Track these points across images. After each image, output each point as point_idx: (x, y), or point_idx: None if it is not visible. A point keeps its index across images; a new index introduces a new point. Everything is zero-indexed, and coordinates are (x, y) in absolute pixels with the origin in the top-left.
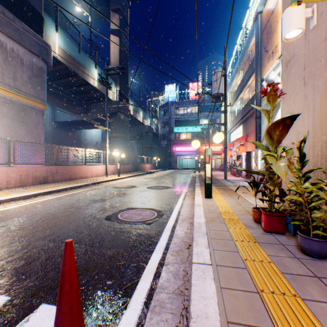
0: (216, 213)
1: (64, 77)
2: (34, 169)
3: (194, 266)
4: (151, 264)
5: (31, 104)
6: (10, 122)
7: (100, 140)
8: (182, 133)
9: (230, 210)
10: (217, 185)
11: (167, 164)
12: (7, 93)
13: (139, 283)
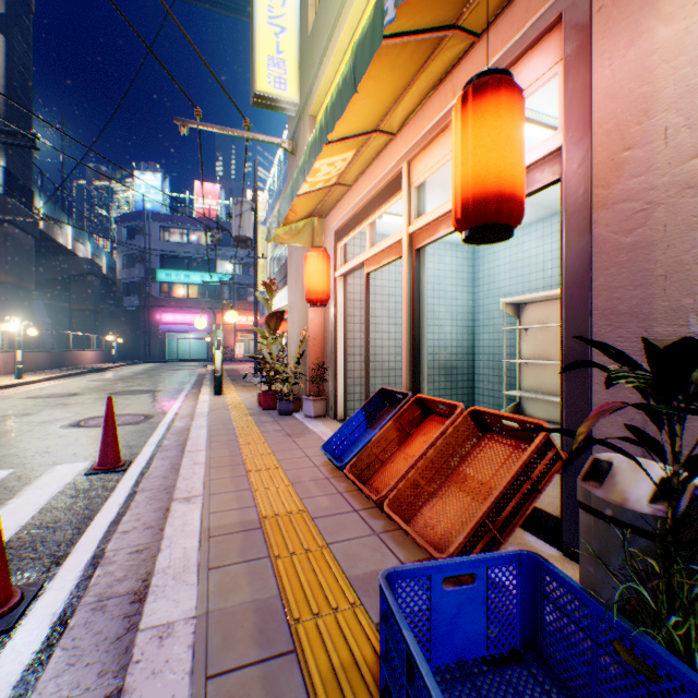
0: (224, 405)
1: None
2: None
3: (194, 428)
4: (153, 441)
5: None
6: None
7: None
8: (178, 284)
9: (241, 402)
10: (239, 382)
11: (141, 351)
12: None
13: (145, 448)
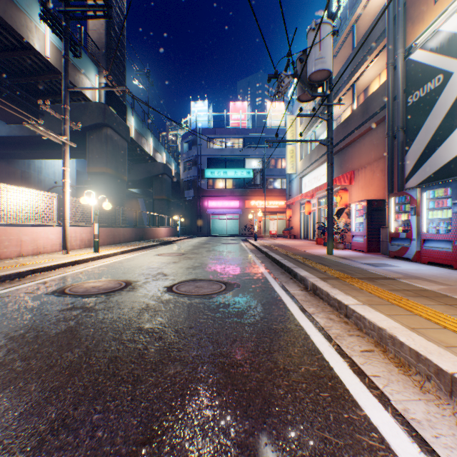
0: None
1: None
2: None
3: None
4: None
5: None
6: None
7: (74, 184)
8: (218, 179)
9: None
10: (359, 275)
11: (194, 229)
12: None
13: None
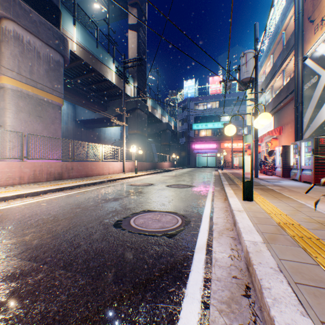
0: (272, 225)
1: (82, 74)
2: (48, 164)
3: None
4: None
5: (48, 98)
6: (27, 116)
7: (119, 138)
8: (201, 130)
9: (291, 221)
10: None
11: (185, 162)
12: (24, 86)
13: None
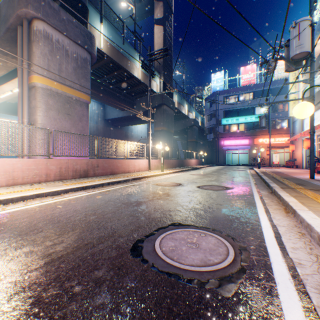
0: None
1: (110, 73)
2: (74, 161)
3: None
4: None
5: (75, 96)
6: (56, 114)
7: (145, 136)
8: (231, 125)
9: None
10: (312, 188)
11: (214, 160)
12: (53, 85)
13: None
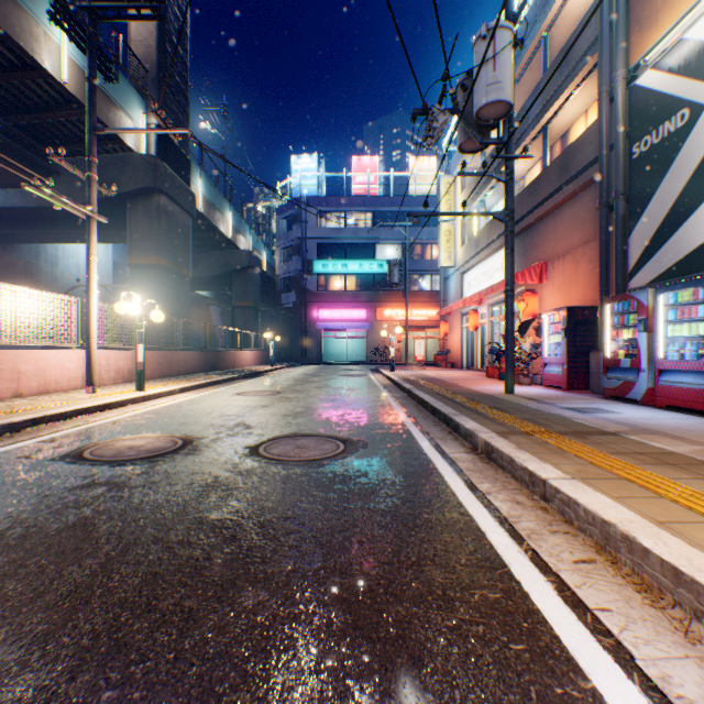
0: None
1: None
2: None
3: None
4: None
5: None
6: None
7: (110, 283)
8: (334, 276)
9: None
10: (559, 427)
11: (297, 352)
12: None
13: None
